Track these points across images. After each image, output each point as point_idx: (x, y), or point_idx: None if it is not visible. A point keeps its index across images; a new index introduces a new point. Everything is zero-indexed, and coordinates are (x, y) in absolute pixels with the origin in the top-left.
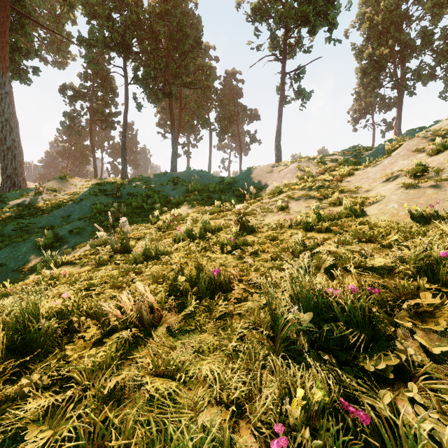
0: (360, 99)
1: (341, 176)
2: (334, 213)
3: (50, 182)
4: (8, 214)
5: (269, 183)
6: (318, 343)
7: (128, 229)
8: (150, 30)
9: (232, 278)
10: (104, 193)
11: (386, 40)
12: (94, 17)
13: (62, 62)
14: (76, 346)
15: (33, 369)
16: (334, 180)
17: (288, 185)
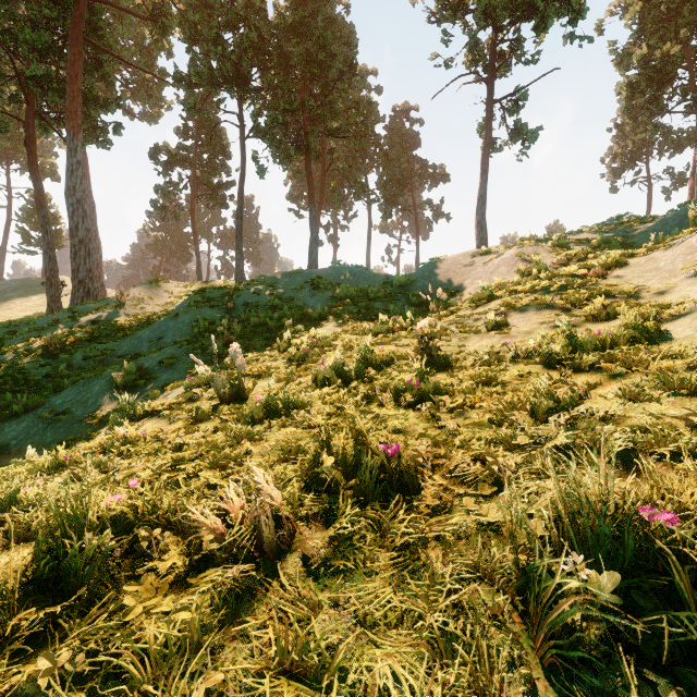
0: (625, 136)
1: (603, 267)
2: (602, 336)
3: (135, 288)
4: (79, 336)
5: (468, 282)
6: (632, 635)
7: (242, 362)
8: (278, 52)
9: (420, 459)
10: (210, 304)
11: (675, 30)
12: (197, 42)
13: (154, 114)
14: (143, 586)
15: (66, 632)
16: (591, 275)
17: (502, 285)
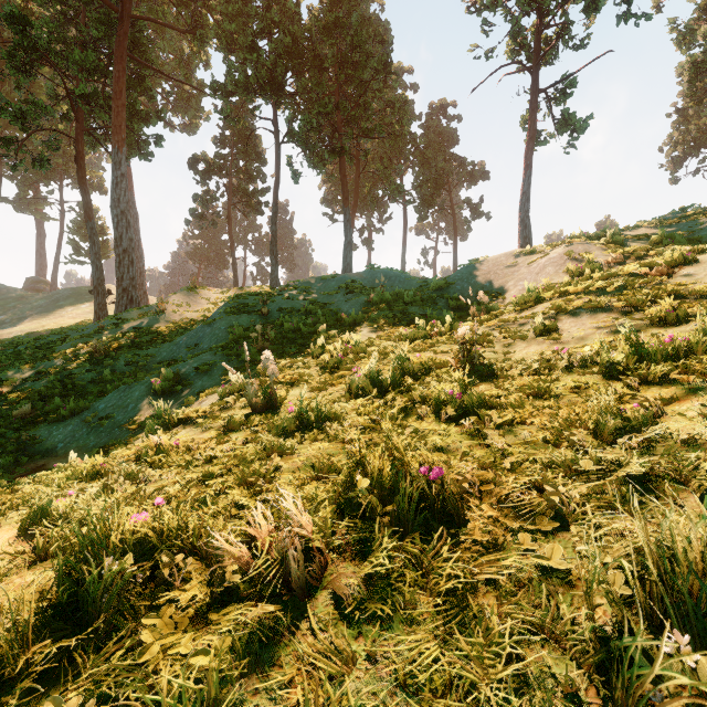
0: (687, 121)
1: (668, 265)
2: (674, 343)
3: (174, 295)
4: (122, 342)
5: (512, 284)
6: None
7: (274, 370)
8: (312, 56)
9: (466, 484)
10: (245, 310)
11: None
12: (233, 51)
13: (192, 125)
14: (163, 619)
15: (81, 669)
16: (654, 274)
17: (550, 287)
